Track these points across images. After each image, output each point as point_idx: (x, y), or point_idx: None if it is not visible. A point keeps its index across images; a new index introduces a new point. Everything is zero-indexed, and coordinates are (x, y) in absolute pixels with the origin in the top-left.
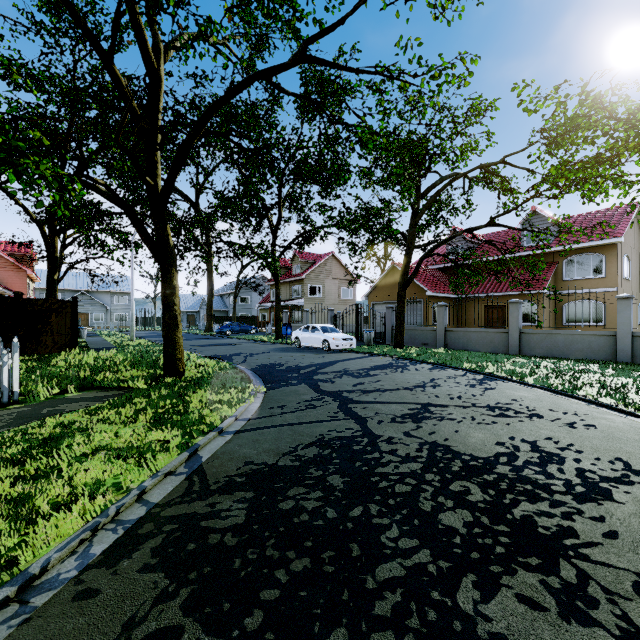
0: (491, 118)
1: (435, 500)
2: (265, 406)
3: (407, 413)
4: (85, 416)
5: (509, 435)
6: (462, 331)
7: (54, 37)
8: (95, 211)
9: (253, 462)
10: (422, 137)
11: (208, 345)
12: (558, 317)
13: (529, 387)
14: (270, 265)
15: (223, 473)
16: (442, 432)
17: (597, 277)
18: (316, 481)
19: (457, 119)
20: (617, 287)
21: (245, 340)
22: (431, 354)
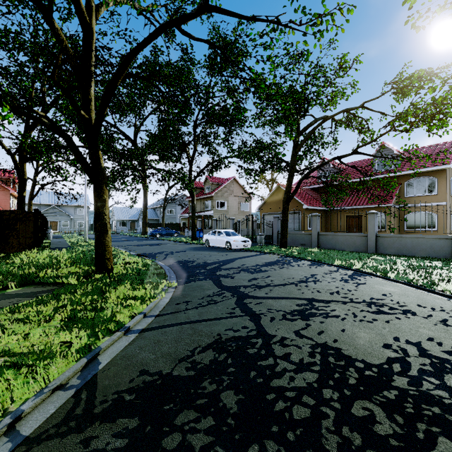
0: (356, 70)
1: (339, 433)
2: (173, 301)
3: (295, 309)
4: (8, 314)
5: (392, 335)
6: (331, 235)
7: (16, 7)
8: (55, 145)
9: (148, 371)
10: (302, 85)
11: (141, 245)
12: (401, 224)
13: (392, 282)
14: (187, 185)
15: (114, 387)
16: (330, 331)
17: (431, 194)
18: (208, 400)
19: (329, 70)
20: (446, 202)
21: (169, 241)
22: (308, 253)
